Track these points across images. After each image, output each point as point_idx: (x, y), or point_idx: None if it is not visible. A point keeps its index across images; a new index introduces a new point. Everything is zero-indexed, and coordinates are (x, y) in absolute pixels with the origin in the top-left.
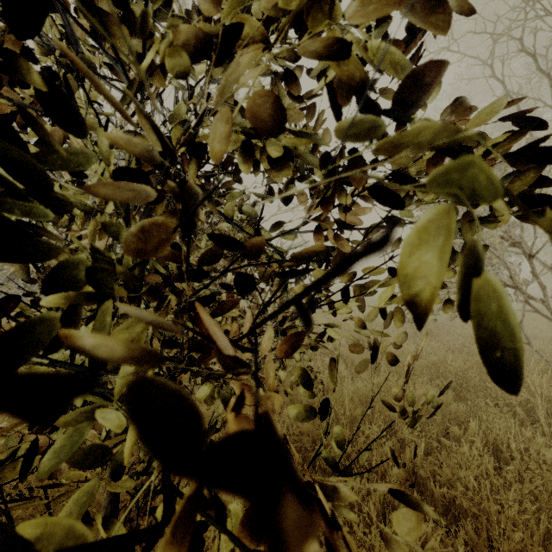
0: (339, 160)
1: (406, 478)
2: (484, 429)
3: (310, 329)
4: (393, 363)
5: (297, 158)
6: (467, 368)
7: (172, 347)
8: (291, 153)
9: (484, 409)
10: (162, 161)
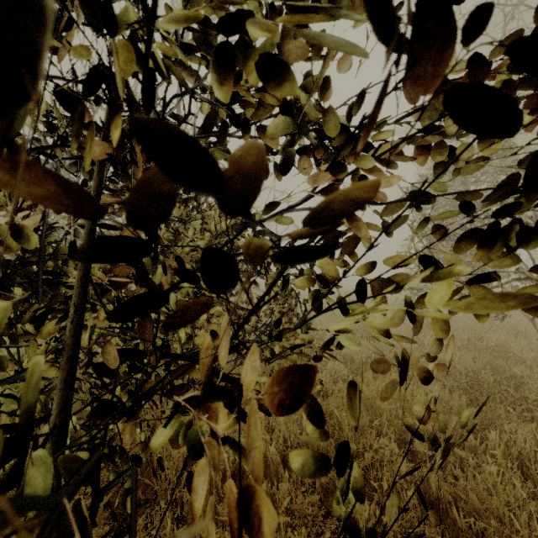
0: (356, 111)
1: (437, 524)
2: (506, 441)
3: (309, 326)
4: (427, 381)
5: (299, 111)
6: (478, 368)
7: (133, 359)
8: (290, 106)
9: (503, 416)
10: (89, 80)
